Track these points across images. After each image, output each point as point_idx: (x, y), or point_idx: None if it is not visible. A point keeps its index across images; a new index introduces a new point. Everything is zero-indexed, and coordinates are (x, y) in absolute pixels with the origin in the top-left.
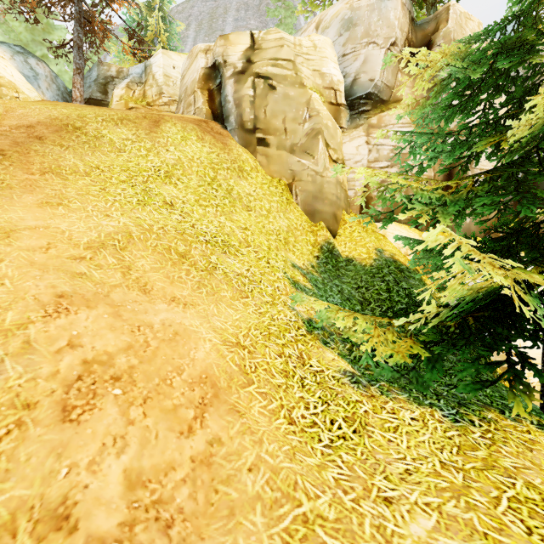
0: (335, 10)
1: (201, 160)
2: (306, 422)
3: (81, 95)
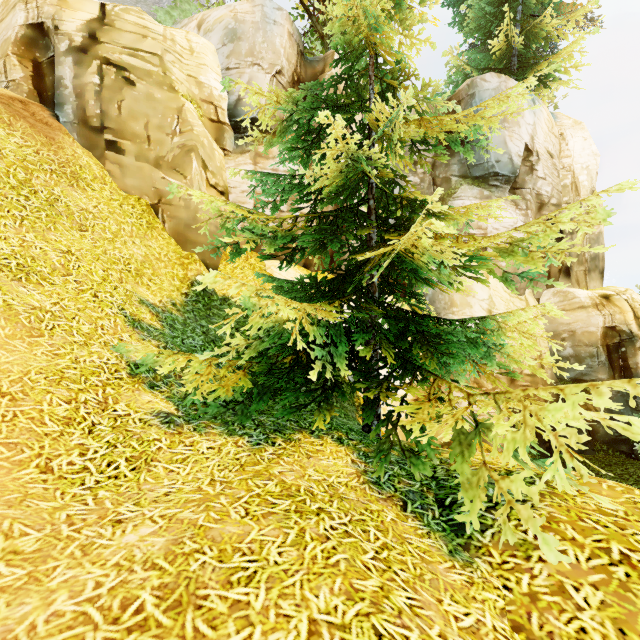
0: (219, 14)
1: (4, 153)
2: (72, 469)
3: None
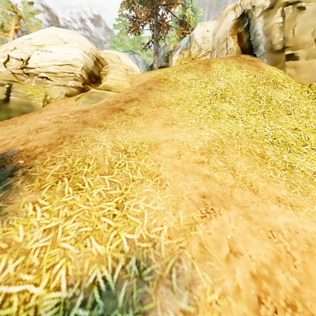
0: None
1: (243, 81)
2: None
3: (157, 66)
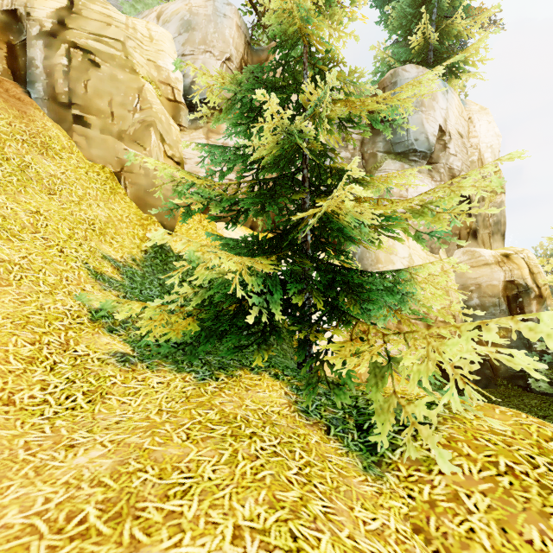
0: (175, 7)
1: None
2: (33, 402)
3: None
